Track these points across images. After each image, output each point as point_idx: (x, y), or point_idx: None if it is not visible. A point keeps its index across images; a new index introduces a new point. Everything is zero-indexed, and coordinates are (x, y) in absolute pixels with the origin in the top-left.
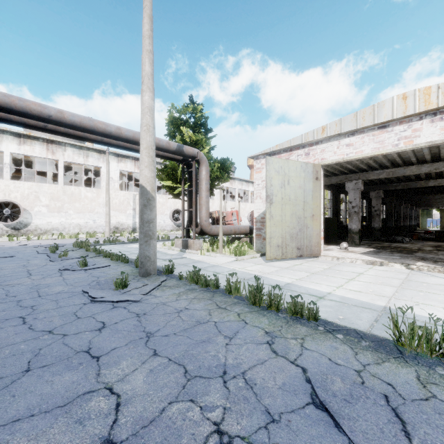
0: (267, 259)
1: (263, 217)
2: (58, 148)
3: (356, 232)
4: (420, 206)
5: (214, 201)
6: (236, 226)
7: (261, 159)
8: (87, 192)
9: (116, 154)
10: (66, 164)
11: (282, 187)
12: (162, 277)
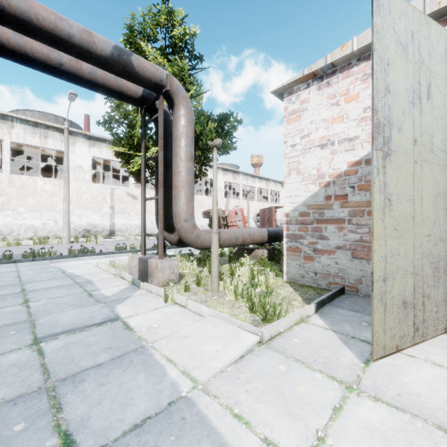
0: (375, 356)
1: (304, 212)
2: (2, 123)
3: None
4: None
5: None
6: (246, 230)
7: (301, 91)
8: (46, 184)
9: (87, 136)
10: (20, 147)
11: (413, 103)
12: None
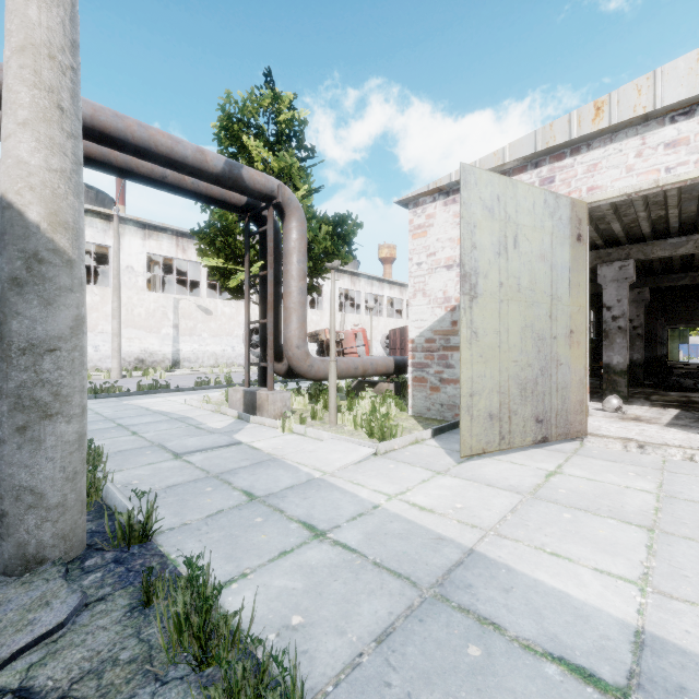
0: (463, 454)
1: (430, 338)
2: None
3: (621, 372)
4: (672, 323)
5: (324, 313)
6: (368, 358)
7: (427, 204)
8: None
9: (141, 223)
10: None
11: (499, 254)
12: (61, 599)
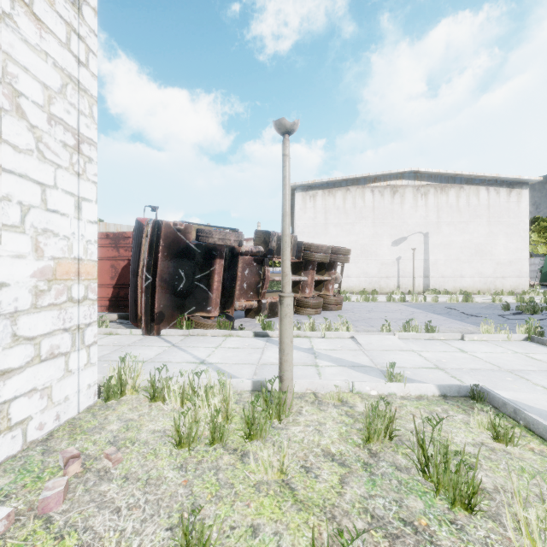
0: None
1: None
2: None
3: None
4: None
5: None
6: None
7: None
8: None
9: None
10: None
11: None
12: None
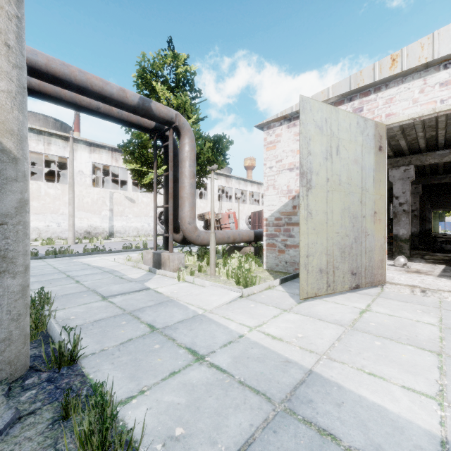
0: (301, 297)
1: (278, 217)
2: None
3: (405, 240)
4: (434, 208)
5: (208, 202)
6: (236, 231)
7: (276, 127)
8: (49, 188)
9: (88, 142)
10: None
11: (326, 158)
12: None
